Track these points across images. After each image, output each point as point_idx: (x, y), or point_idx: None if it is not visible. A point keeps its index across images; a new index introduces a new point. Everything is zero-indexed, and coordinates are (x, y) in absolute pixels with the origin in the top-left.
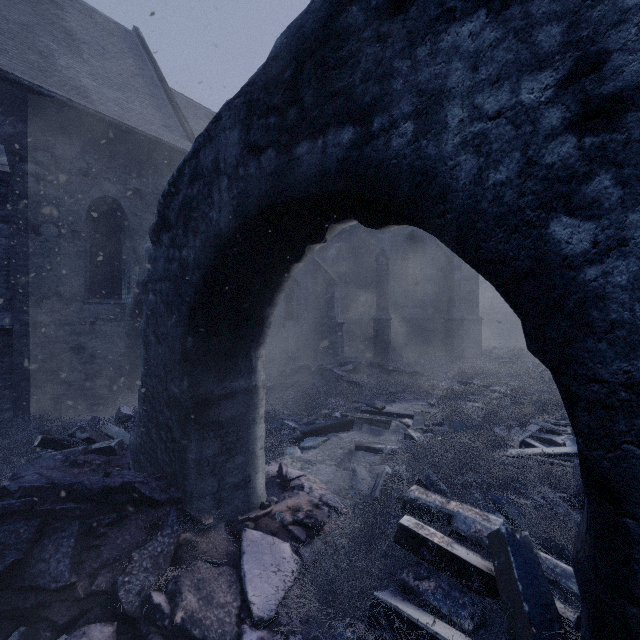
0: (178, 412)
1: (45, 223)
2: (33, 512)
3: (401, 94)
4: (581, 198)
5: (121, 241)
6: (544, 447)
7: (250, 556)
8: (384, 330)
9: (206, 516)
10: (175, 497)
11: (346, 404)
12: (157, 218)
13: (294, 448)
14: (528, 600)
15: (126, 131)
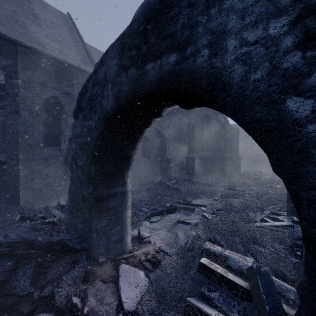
0: (87, 204)
1: (23, 109)
2: (12, 255)
3: (202, 34)
4: (304, 86)
5: (60, 118)
6: (273, 222)
7: (123, 278)
8: (191, 163)
9: (101, 257)
10: (85, 247)
11: (172, 200)
12: (76, 105)
13: (146, 222)
14: (268, 304)
15: (63, 63)
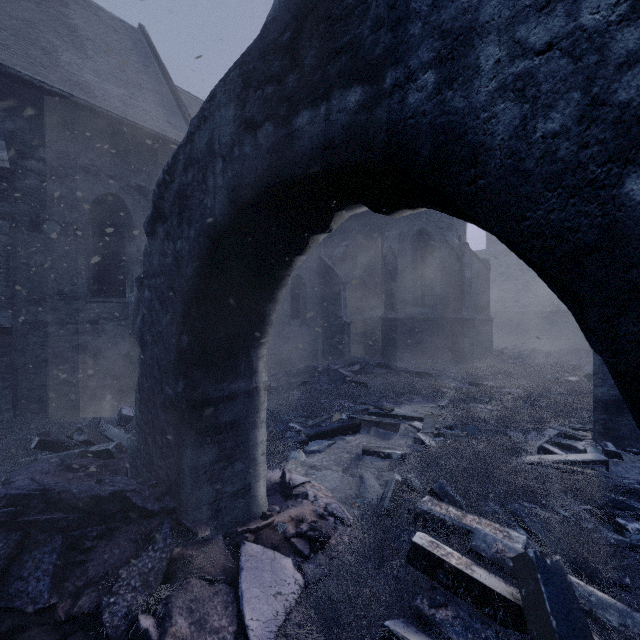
0: (173, 416)
1: (47, 220)
2: (16, 523)
3: (420, 39)
4: None
5: (124, 239)
6: (564, 453)
7: (249, 573)
8: (392, 330)
9: (202, 528)
10: (170, 507)
11: (353, 406)
12: (152, 209)
13: (298, 452)
14: (564, 639)
15: (129, 127)
